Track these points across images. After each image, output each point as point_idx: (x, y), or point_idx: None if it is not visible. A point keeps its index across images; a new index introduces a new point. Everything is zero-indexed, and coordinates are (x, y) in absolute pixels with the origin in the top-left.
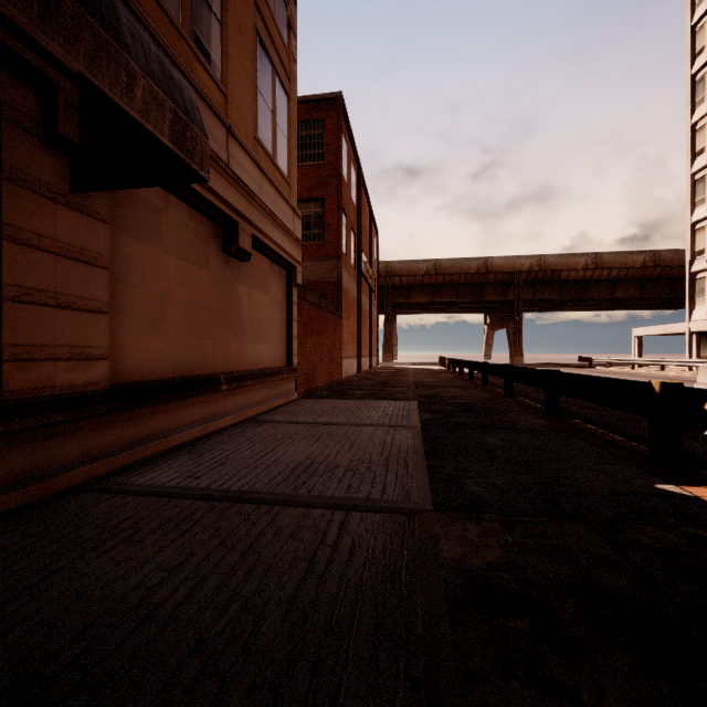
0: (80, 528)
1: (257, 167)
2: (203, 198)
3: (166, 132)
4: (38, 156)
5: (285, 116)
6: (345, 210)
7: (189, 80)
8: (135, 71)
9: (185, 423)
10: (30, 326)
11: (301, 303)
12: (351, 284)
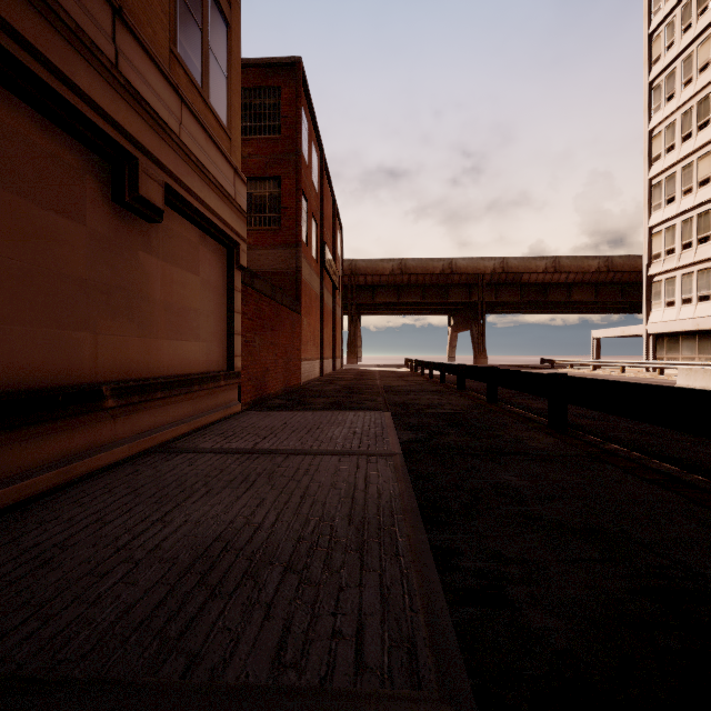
0: None
1: (175, 91)
2: (59, 97)
3: None
4: None
5: (223, 46)
6: (305, 194)
7: None
8: None
9: (17, 469)
10: None
11: (246, 291)
12: (313, 278)
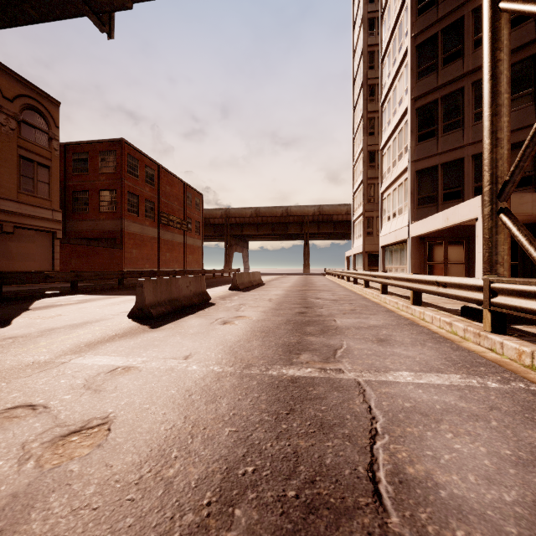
0: None
1: (18, 202)
2: None
3: None
4: None
5: (47, 175)
6: (135, 193)
7: None
8: None
9: None
10: None
11: (64, 245)
12: (147, 230)
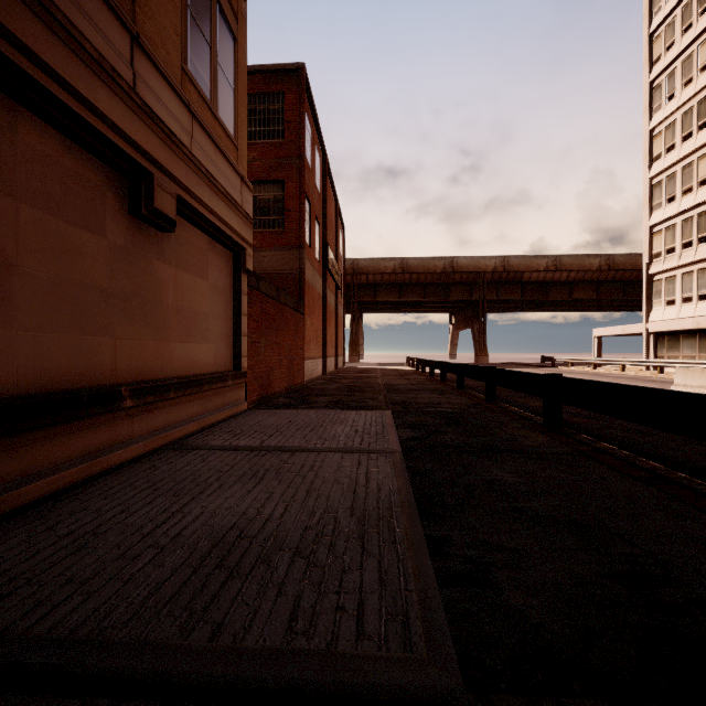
0: None
1: (186, 108)
2: (84, 122)
3: None
4: None
5: (230, 60)
6: (308, 196)
7: None
8: None
9: (48, 464)
10: None
11: (252, 293)
12: (316, 278)
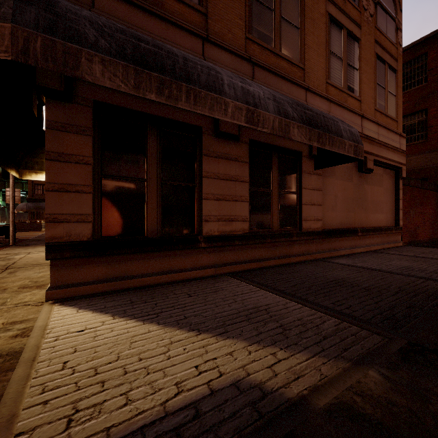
0: (325, 266)
1: (376, 124)
2: None
3: (352, 153)
4: (308, 163)
5: (393, 84)
6: None
7: (346, 108)
8: (345, 142)
9: (343, 247)
10: (306, 211)
11: (405, 188)
12: None
